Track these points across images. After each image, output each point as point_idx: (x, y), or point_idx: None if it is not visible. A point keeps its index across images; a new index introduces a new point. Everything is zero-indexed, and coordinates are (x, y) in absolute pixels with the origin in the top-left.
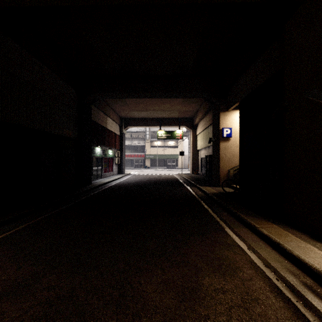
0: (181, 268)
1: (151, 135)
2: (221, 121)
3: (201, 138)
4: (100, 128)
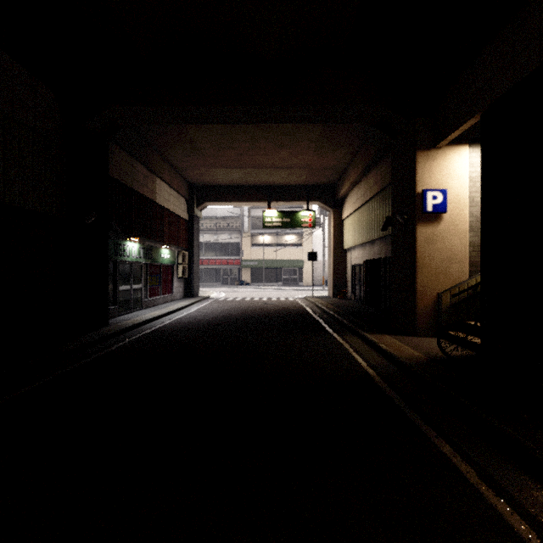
0: None
1: (252, 223)
2: (419, 173)
3: (354, 224)
4: (139, 199)
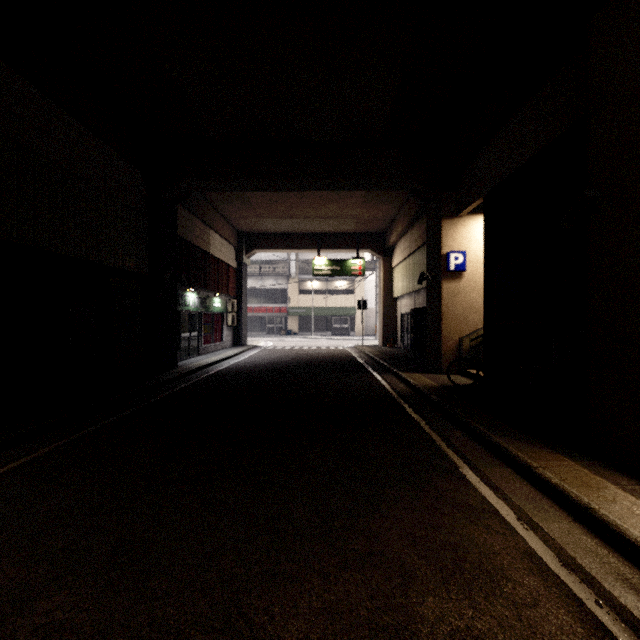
0: (368, 573)
1: (300, 267)
2: (444, 238)
3: (402, 273)
4: (197, 252)
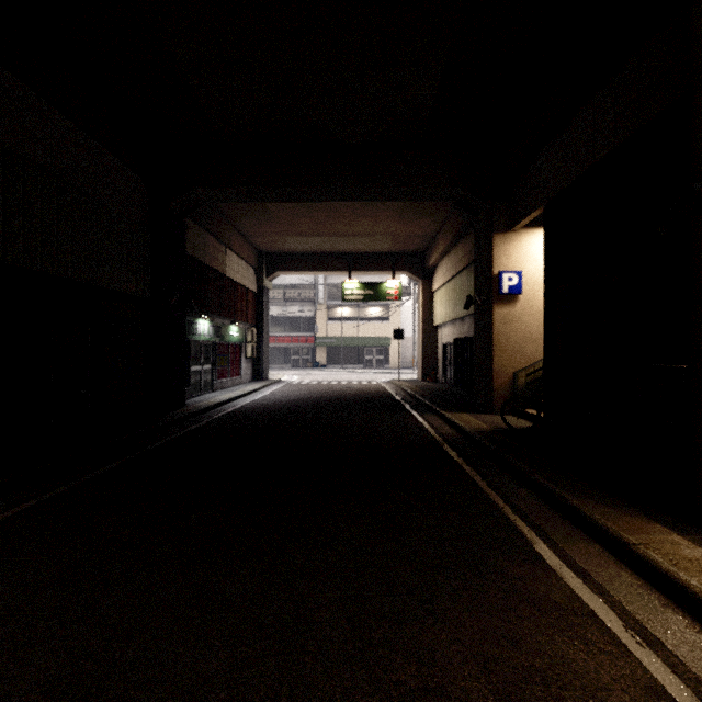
0: None
1: (328, 292)
2: (496, 255)
3: (444, 298)
4: (210, 273)
